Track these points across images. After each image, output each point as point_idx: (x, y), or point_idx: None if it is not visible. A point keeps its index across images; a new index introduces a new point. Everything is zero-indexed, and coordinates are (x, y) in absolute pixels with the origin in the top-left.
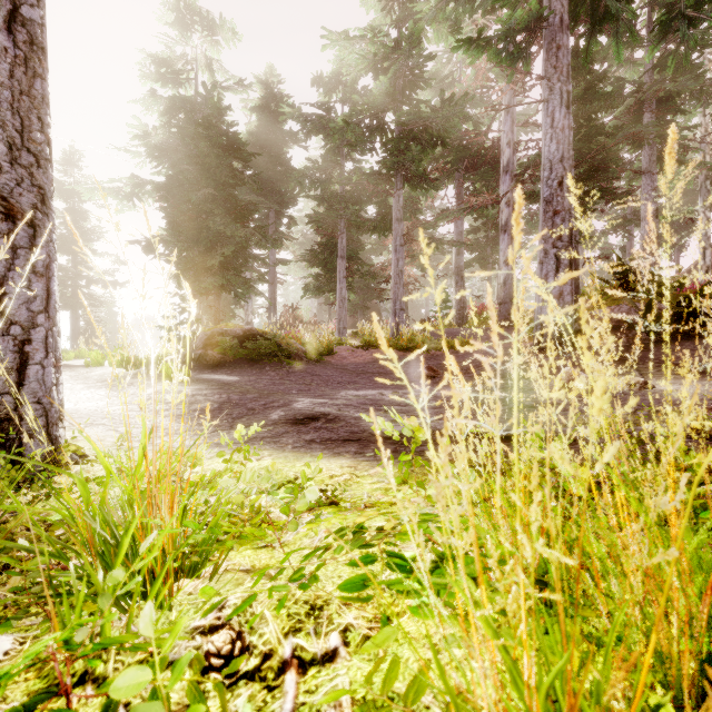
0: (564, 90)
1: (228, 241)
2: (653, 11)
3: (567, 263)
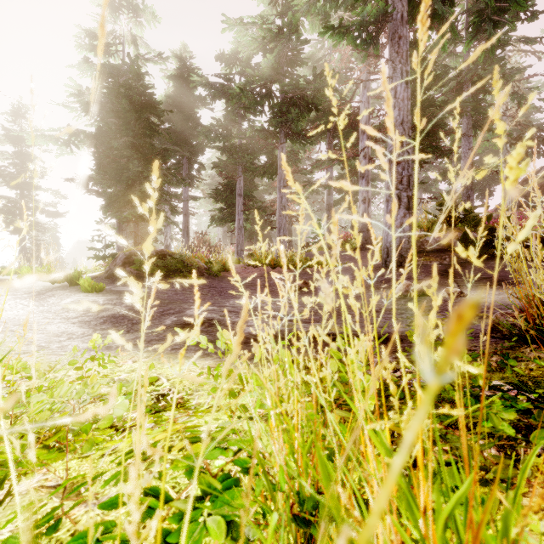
0: (404, 70)
1: (145, 180)
2: (469, 17)
3: (406, 201)
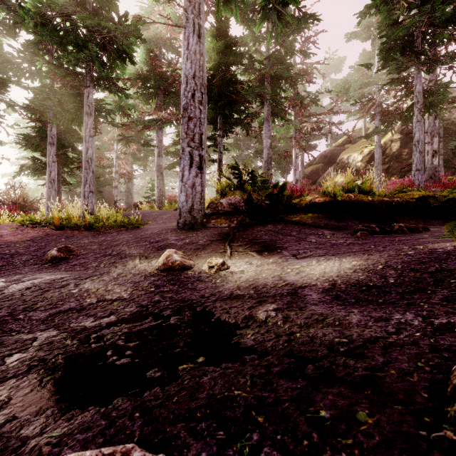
0: (196, 22)
1: None
2: (269, 22)
3: (198, 160)
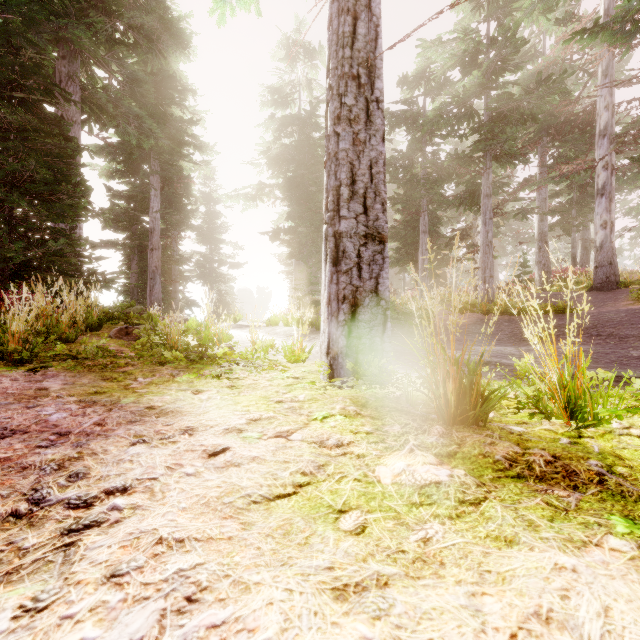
0: None
1: None
2: None
3: None
